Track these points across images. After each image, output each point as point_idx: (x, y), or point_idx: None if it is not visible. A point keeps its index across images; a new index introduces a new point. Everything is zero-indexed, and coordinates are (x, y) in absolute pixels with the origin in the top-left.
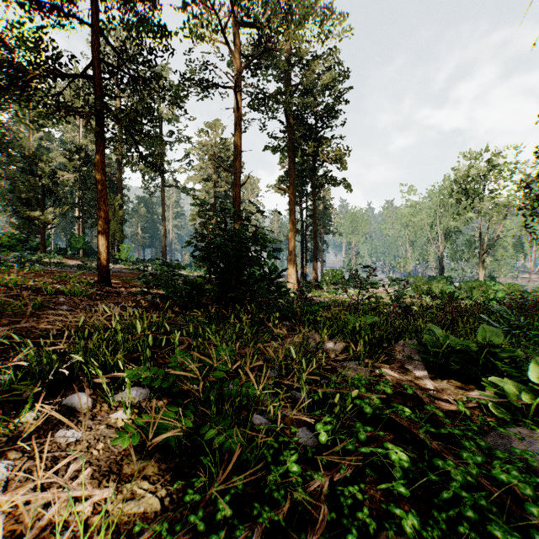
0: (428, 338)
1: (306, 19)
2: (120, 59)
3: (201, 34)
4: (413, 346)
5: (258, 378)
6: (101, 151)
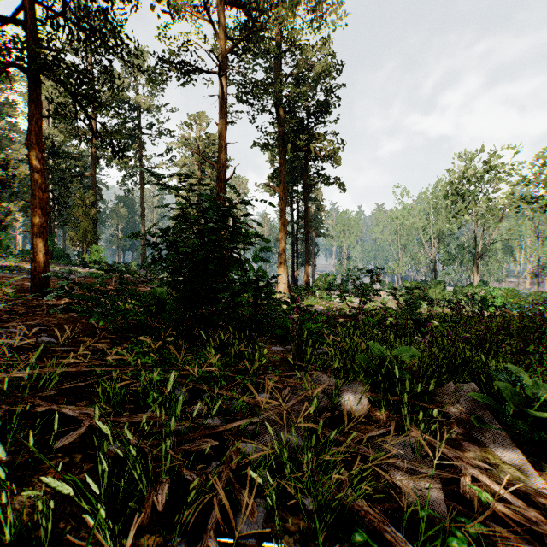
0: (503, 385)
1: None
2: None
3: (180, 7)
4: (484, 401)
5: None
6: (36, 120)
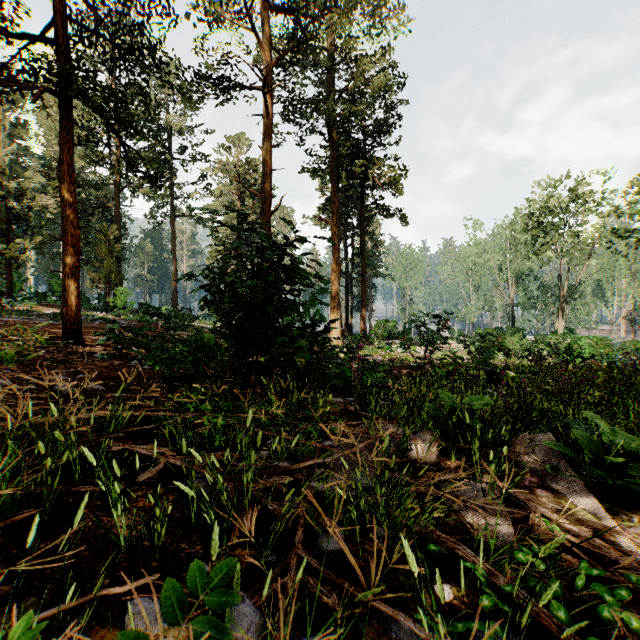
0: (579, 433)
1: (355, 4)
2: (95, 16)
3: (220, 15)
4: (559, 449)
5: (306, 578)
6: (67, 149)
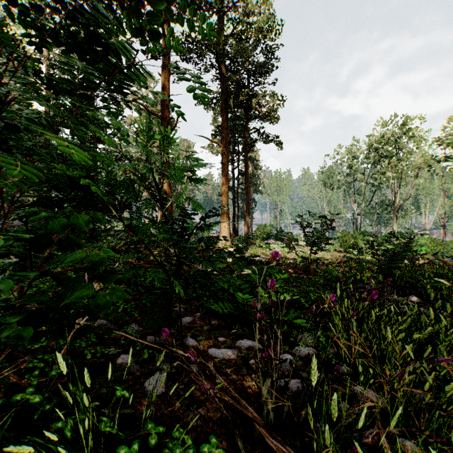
0: None
1: None
2: None
3: None
4: None
5: None
6: None
